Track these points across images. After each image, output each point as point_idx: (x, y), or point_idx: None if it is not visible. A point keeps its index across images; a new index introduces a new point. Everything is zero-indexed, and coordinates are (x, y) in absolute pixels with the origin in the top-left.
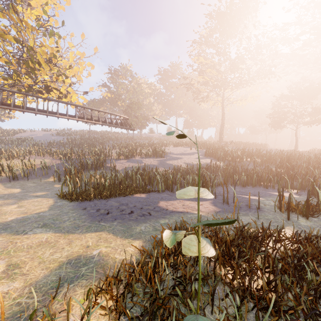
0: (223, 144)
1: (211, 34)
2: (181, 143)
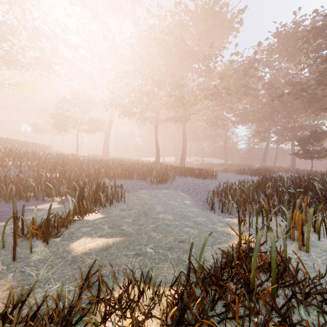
0: None
1: None
2: None
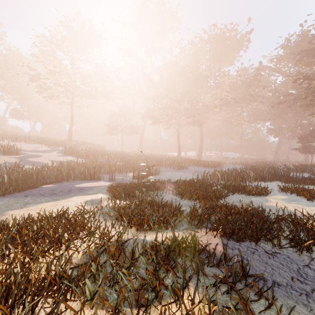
0: (74, 143)
1: (64, 41)
2: (23, 138)
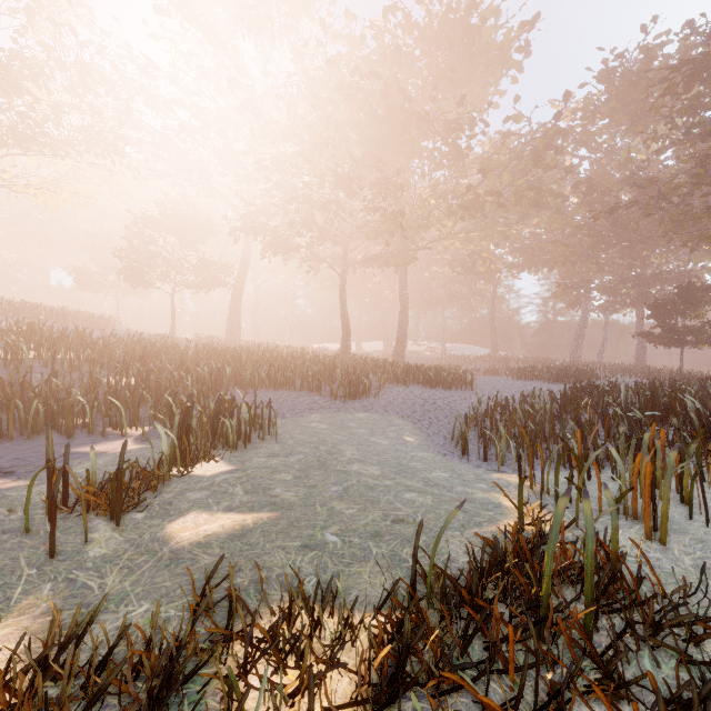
0: None
1: None
2: None
